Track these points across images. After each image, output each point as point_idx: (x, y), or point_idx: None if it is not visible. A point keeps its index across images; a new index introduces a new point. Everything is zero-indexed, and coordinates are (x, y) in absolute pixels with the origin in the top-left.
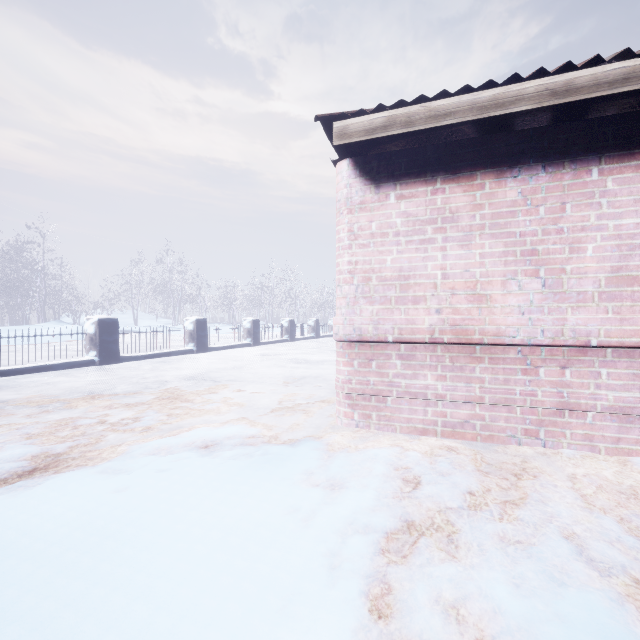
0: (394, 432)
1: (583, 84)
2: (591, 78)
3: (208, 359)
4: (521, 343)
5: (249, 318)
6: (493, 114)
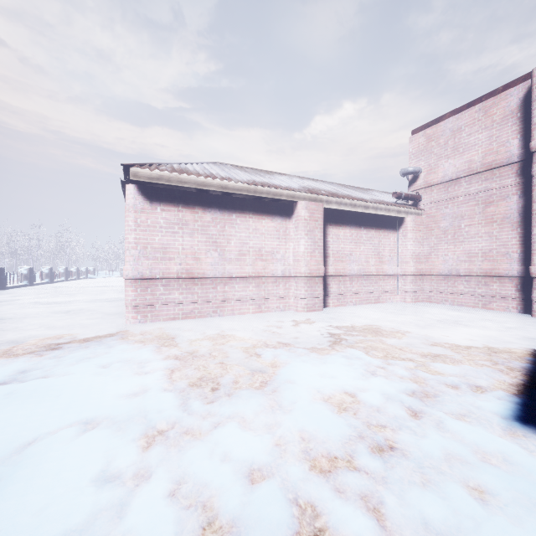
0: (160, 321)
1: (230, 187)
2: (233, 186)
3: None
4: (212, 277)
5: None
6: (203, 188)
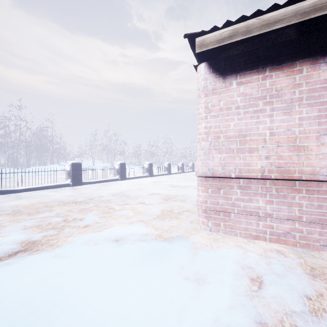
0: (235, 236)
1: None
2: None
3: (126, 184)
4: None
5: (147, 162)
6: (313, 16)
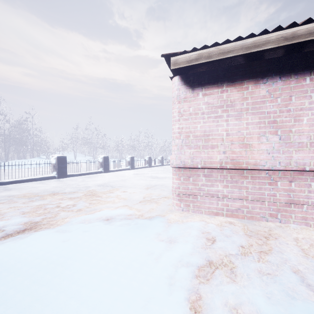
0: (201, 213)
1: (302, 33)
2: (306, 30)
3: (109, 176)
4: (268, 169)
5: (129, 156)
6: (253, 51)
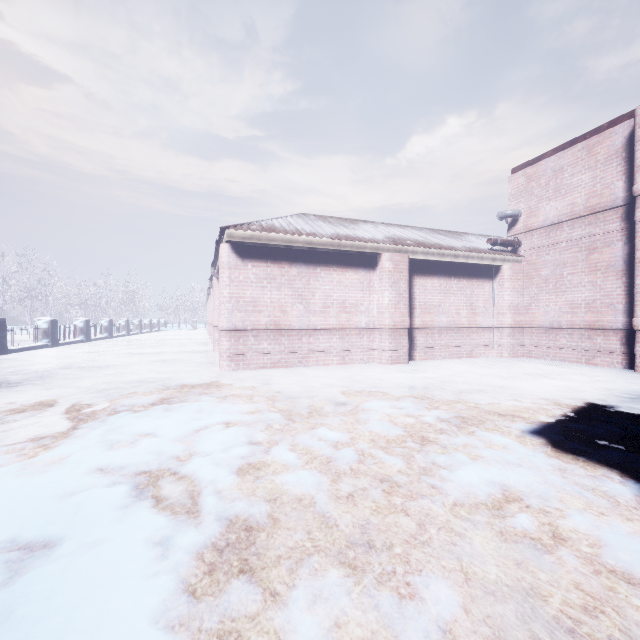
0: (251, 370)
1: (315, 243)
2: (317, 241)
3: (29, 359)
4: (298, 329)
5: (46, 318)
6: (290, 245)
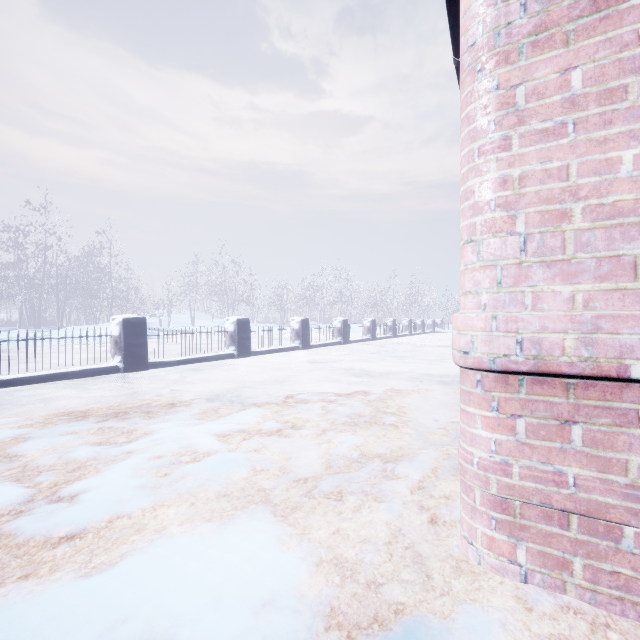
0: None
1: None
2: None
3: (248, 366)
4: None
5: (297, 318)
6: None
